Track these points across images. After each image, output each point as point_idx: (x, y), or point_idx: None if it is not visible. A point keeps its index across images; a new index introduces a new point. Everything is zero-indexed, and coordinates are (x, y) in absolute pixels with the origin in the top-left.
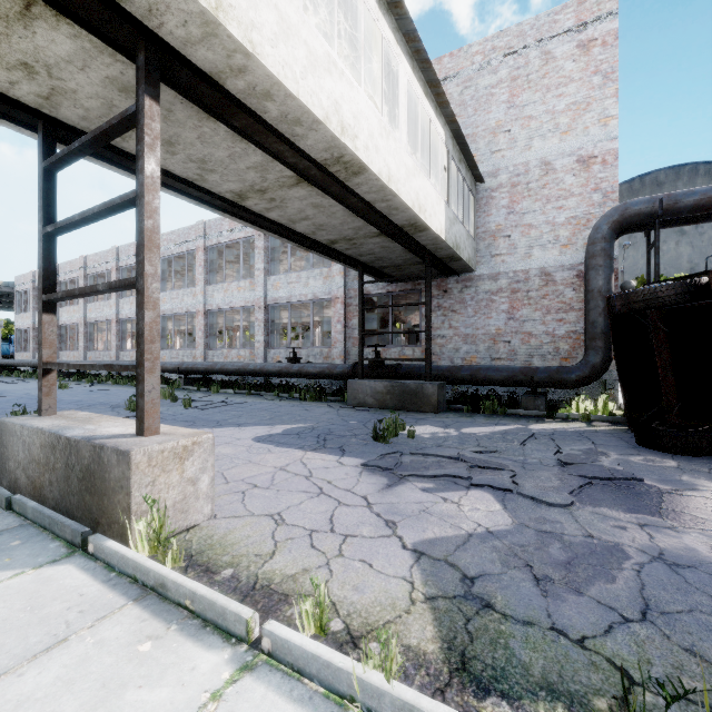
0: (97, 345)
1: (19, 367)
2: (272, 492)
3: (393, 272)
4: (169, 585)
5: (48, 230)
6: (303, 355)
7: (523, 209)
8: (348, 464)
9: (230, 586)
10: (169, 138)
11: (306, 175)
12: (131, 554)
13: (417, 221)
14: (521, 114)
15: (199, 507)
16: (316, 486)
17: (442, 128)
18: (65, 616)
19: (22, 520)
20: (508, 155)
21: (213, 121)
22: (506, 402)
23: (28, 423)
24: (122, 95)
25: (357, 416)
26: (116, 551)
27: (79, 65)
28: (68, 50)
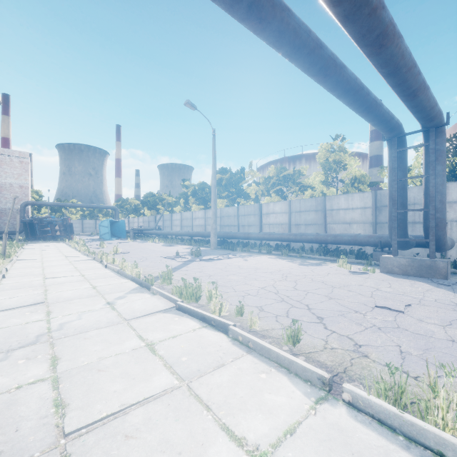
0: None
1: None
2: None
3: None
4: None
5: None
6: None
7: (5, 193)
8: None
9: None
10: None
11: None
12: None
13: None
14: (4, 170)
15: None
16: None
17: None
18: None
19: None
20: (0, 179)
21: None
22: None
23: None
24: None
25: None
26: None
27: None
28: None
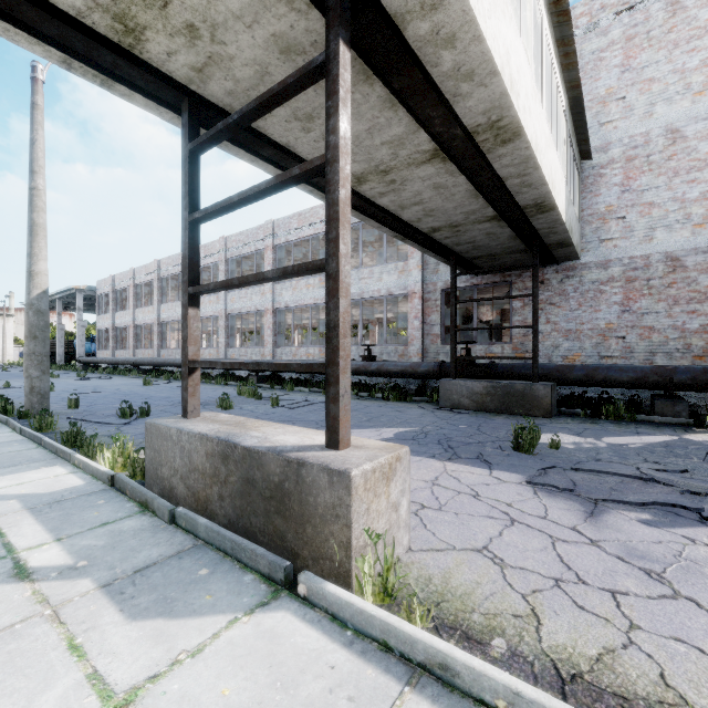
0: (169, 343)
1: (100, 364)
2: (450, 515)
3: (484, 262)
4: (458, 670)
5: (196, 217)
6: (375, 353)
7: (642, 186)
8: (509, 480)
9: (525, 672)
10: (311, 111)
11: (445, 147)
12: (372, 609)
13: (545, 200)
14: (639, 77)
15: (400, 538)
16: (498, 510)
17: (563, 95)
18: (334, 706)
19: (193, 538)
20: (622, 125)
21: (368, 84)
22: (627, 406)
23: (183, 427)
24: (281, 57)
25: (461, 419)
26: (348, 601)
27: (248, 20)
28: (242, 1)
